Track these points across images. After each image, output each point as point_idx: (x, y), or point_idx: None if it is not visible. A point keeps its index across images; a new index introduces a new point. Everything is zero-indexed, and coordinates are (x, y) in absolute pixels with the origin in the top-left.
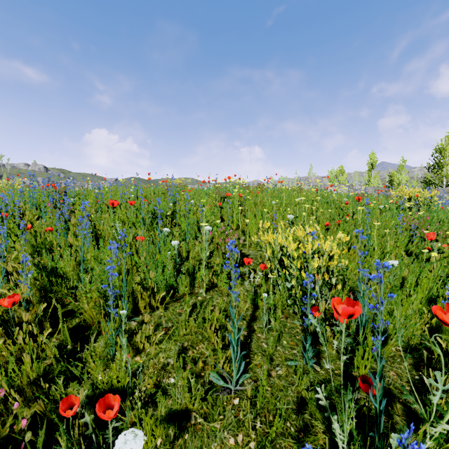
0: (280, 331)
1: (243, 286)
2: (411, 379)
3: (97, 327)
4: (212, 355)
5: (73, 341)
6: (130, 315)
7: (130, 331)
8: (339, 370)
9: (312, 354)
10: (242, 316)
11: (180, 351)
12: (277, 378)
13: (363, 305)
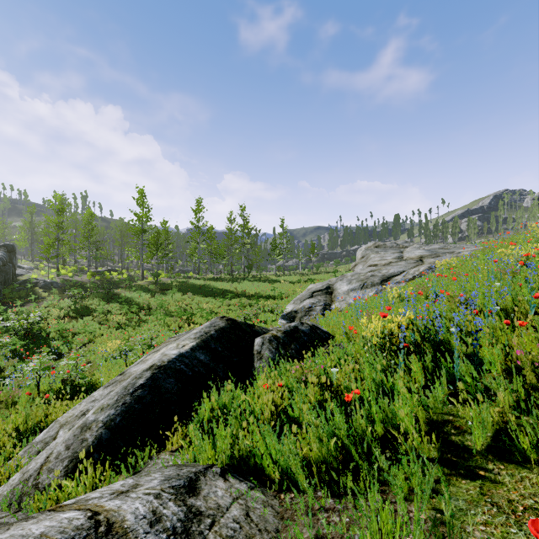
0: None
1: None
2: None
3: None
4: None
5: None
6: None
7: None
8: None
9: None
10: None
11: None
12: None
13: None
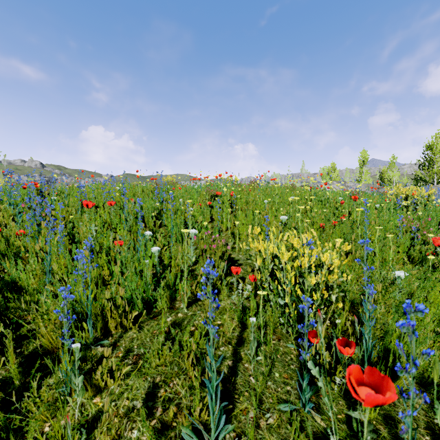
0: (272, 359)
1: (230, 299)
2: (430, 424)
3: (57, 352)
4: (188, 395)
5: (25, 373)
6: (99, 336)
7: (95, 359)
8: (342, 414)
9: (310, 394)
10: (227, 339)
11: (150, 390)
12: (267, 430)
13: (369, 329)
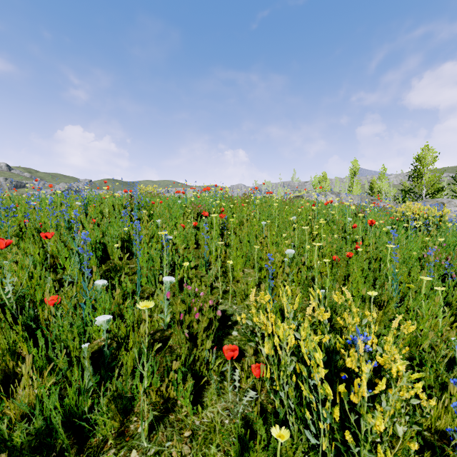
0: None
1: (221, 399)
2: None
3: None
4: None
5: None
6: None
7: None
8: None
9: None
10: None
11: None
12: None
13: None
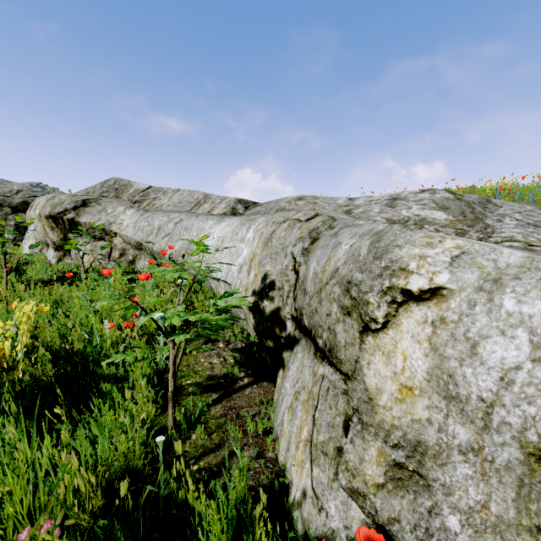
0: None
1: None
2: None
3: None
4: None
5: None
6: None
7: None
8: None
9: None
10: None
11: None
12: None
13: None
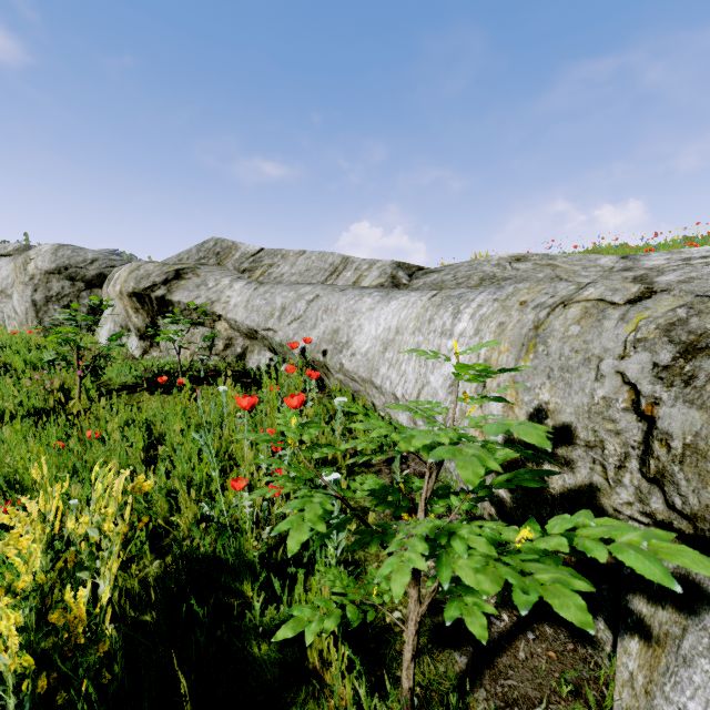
0: None
1: None
2: None
3: None
4: None
5: None
6: None
7: None
8: None
9: None
10: None
11: None
12: None
13: None
